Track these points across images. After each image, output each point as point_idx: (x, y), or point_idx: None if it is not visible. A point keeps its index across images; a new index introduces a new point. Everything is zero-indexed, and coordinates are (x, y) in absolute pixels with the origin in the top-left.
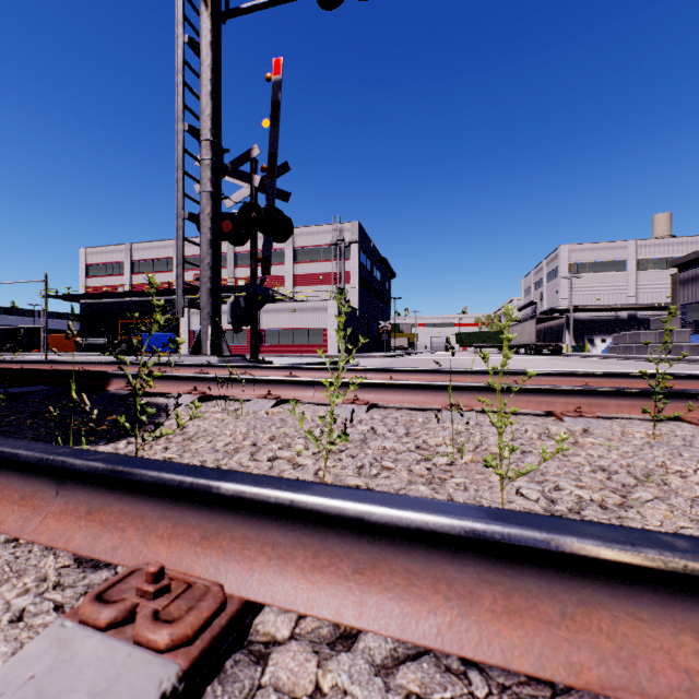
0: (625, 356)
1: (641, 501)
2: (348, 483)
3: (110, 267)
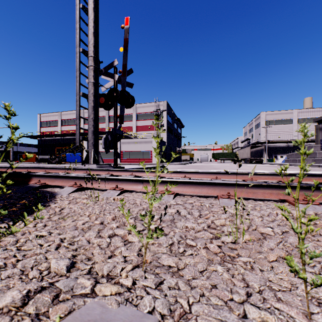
0: (294, 164)
1: None
2: (163, 263)
3: (51, 122)
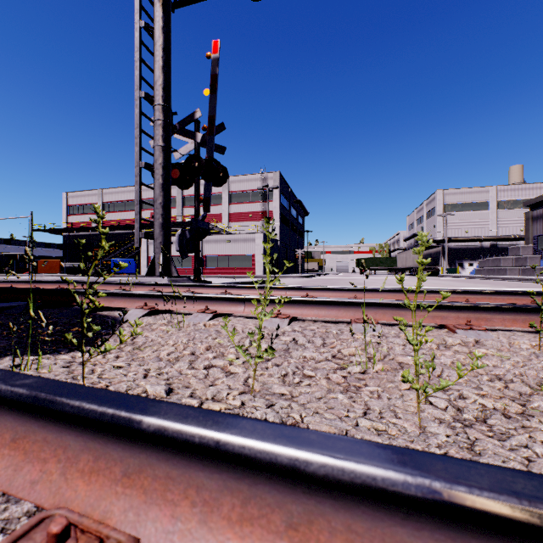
0: (489, 277)
1: (540, 410)
2: (274, 391)
3: (86, 207)
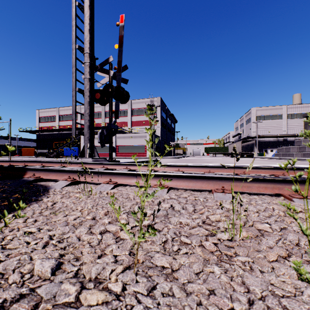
0: (283, 158)
1: None
2: (156, 263)
3: (50, 118)
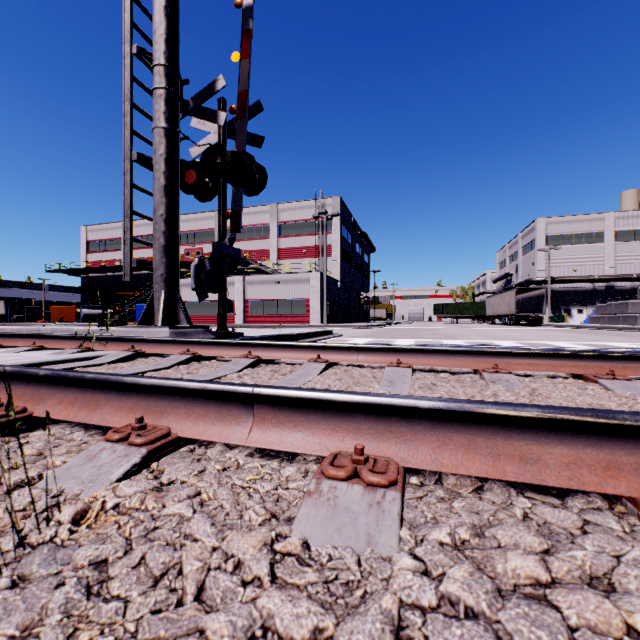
0: (616, 327)
1: None
2: None
3: (109, 243)
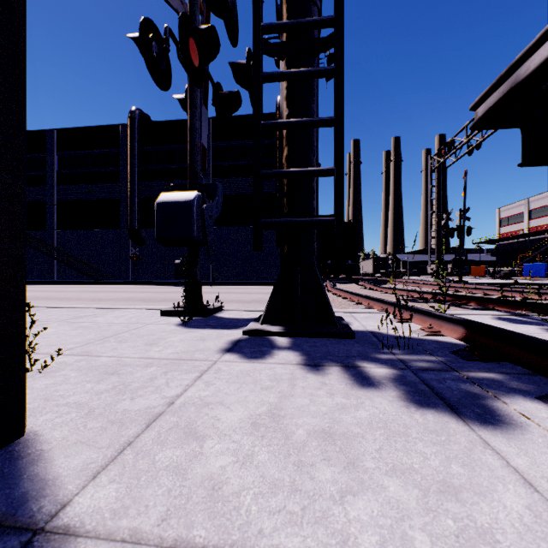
0: None
1: None
2: None
3: (514, 217)
